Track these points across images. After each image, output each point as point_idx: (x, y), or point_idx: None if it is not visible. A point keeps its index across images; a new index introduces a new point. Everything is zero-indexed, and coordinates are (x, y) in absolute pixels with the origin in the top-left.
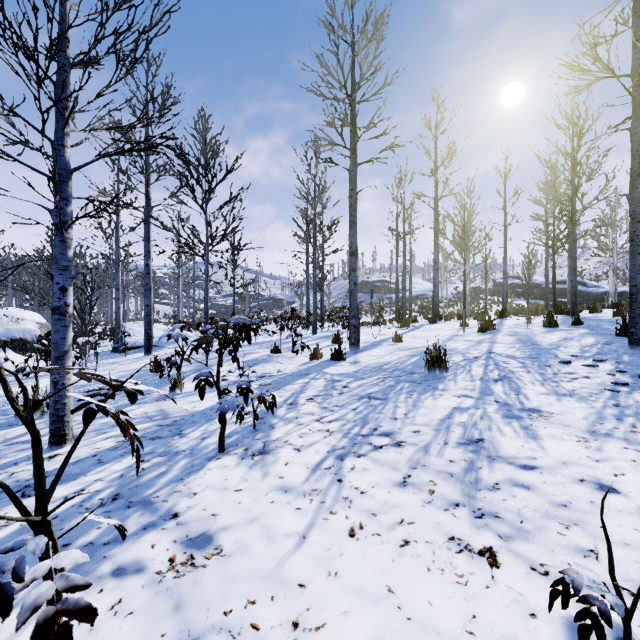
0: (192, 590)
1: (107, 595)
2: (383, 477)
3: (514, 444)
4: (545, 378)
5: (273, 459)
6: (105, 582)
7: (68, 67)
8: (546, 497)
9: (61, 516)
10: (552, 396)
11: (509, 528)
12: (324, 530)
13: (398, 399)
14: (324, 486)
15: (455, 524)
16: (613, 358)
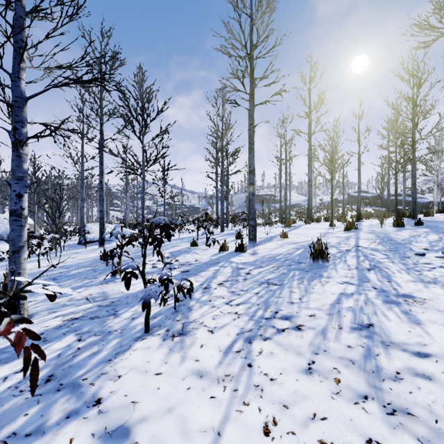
0: None
1: None
2: (289, 362)
3: (401, 329)
4: (408, 267)
5: (190, 341)
6: None
7: (23, 14)
8: None
9: None
10: (419, 283)
11: (426, 429)
12: (238, 425)
13: (292, 285)
14: (236, 371)
15: (369, 422)
16: None
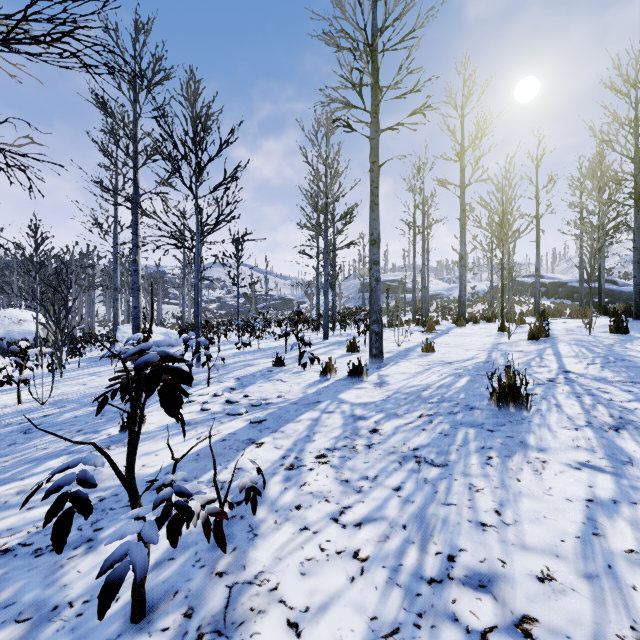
0: None
1: None
2: None
3: None
4: None
5: None
6: None
7: None
8: None
9: None
10: None
11: None
12: None
13: (469, 467)
14: None
15: None
16: None
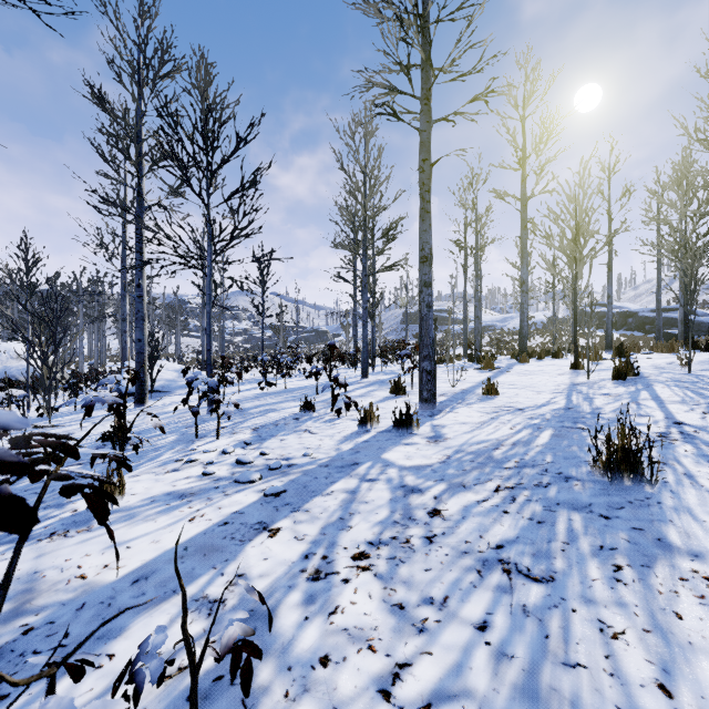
0: None
1: None
2: None
3: None
4: None
5: None
6: None
7: None
8: None
9: None
10: None
11: None
12: None
13: (589, 586)
14: None
15: None
16: None
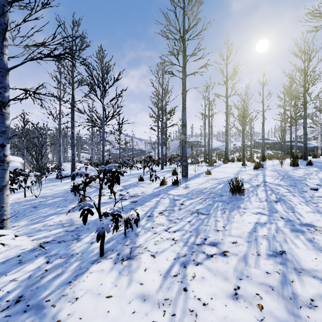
0: None
1: None
2: (218, 287)
3: (309, 256)
4: (306, 200)
5: (136, 264)
6: None
7: (6, 3)
8: None
9: None
10: (317, 214)
11: None
12: None
13: (216, 214)
14: (173, 295)
15: None
16: None
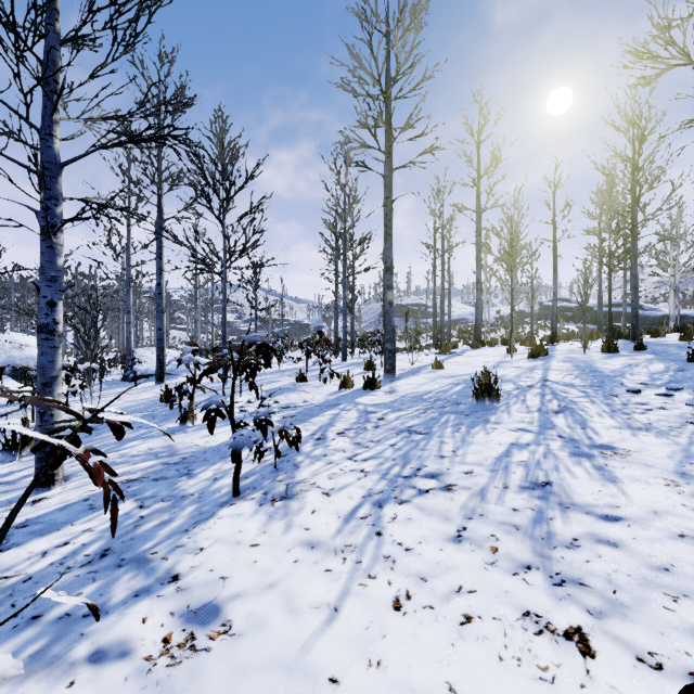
0: (189, 685)
1: (78, 690)
2: (432, 530)
3: (589, 488)
4: (613, 409)
5: (297, 506)
6: (78, 671)
7: (57, 43)
8: (640, 558)
9: (36, 577)
10: (625, 430)
11: (599, 600)
12: (361, 600)
13: (444, 433)
14: (360, 541)
15: (529, 594)
16: (690, 386)
